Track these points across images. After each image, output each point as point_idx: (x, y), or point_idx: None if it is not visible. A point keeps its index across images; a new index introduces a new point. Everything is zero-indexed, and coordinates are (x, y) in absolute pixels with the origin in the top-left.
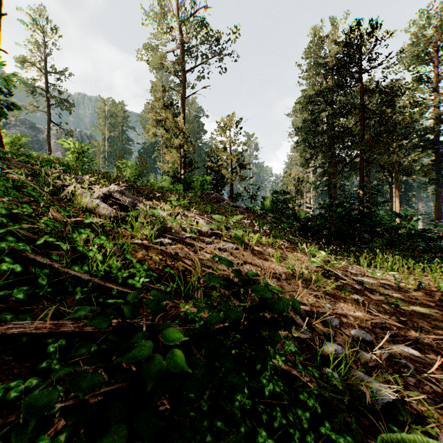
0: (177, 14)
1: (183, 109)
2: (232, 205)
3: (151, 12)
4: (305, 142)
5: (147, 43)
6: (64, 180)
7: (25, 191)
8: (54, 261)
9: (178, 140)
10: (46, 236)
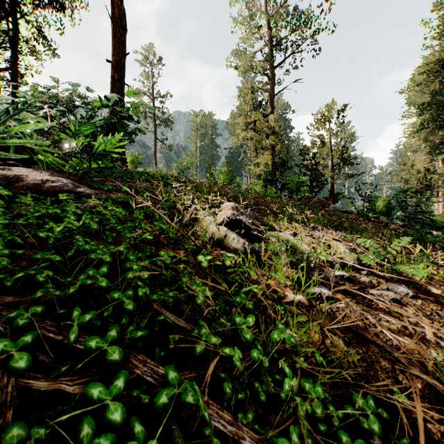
0: (266, 11)
1: (272, 107)
2: (341, 211)
3: (241, 16)
4: (435, 121)
5: (235, 50)
6: (178, 197)
7: (156, 224)
8: (238, 420)
9: (270, 141)
10: (205, 330)
